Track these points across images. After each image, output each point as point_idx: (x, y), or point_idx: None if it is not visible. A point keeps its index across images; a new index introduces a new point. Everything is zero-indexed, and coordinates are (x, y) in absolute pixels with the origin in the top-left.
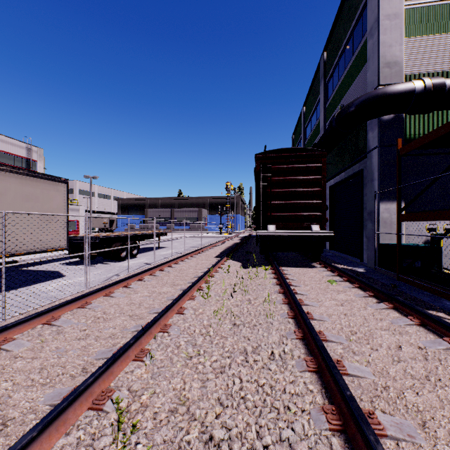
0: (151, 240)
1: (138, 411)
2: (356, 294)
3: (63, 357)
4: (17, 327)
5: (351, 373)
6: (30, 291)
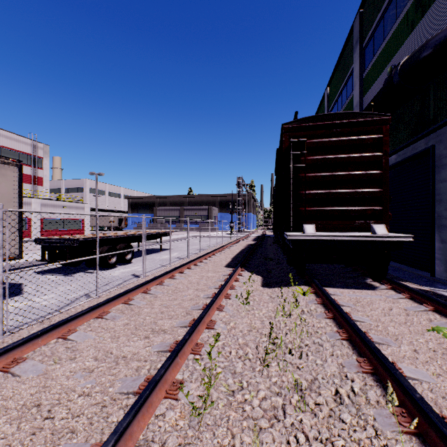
0: (152, 242)
1: None
2: None
3: None
4: None
5: None
6: None
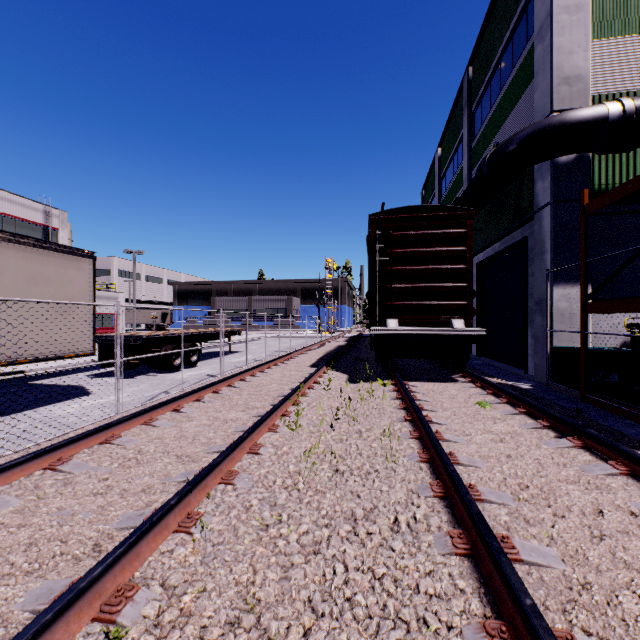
0: (218, 342)
1: (174, 624)
2: (522, 424)
3: (66, 525)
4: (3, 474)
5: (527, 558)
6: (38, 416)
